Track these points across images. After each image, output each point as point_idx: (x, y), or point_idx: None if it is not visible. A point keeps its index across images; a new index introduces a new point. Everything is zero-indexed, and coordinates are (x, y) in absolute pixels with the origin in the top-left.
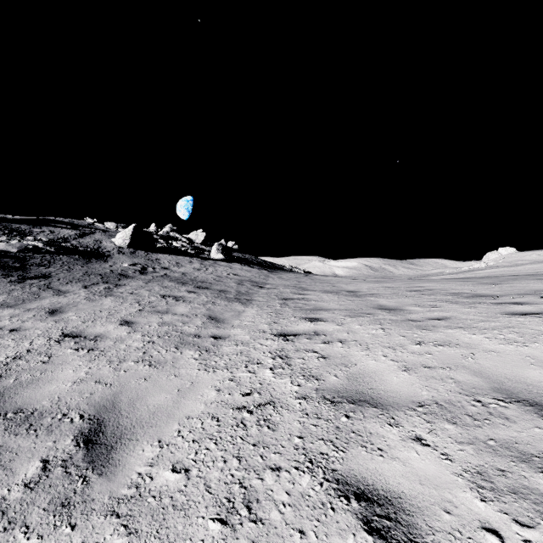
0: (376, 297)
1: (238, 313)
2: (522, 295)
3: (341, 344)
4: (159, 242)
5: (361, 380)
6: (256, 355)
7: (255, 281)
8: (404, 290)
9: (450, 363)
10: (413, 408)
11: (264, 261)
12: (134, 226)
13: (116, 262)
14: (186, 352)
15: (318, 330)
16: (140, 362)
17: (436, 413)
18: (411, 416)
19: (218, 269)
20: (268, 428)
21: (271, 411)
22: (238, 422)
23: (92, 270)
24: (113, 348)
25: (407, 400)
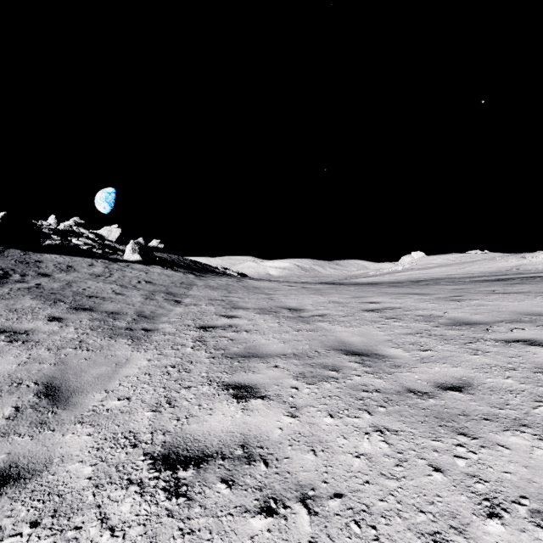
0: (329, 322)
1: (114, 368)
2: (515, 323)
3: (308, 515)
4: (51, 238)
5: None
6: None
7: (173, 292)
8: (359, 309)
9: None
10: None
11: (193, 263)
12: (3, 216)
13: None
14: None
15: (251, 436)
16: None
17: None
18: None
19: (127, 275)
20: None
21: None
22: None
23: None
24: None
25: None
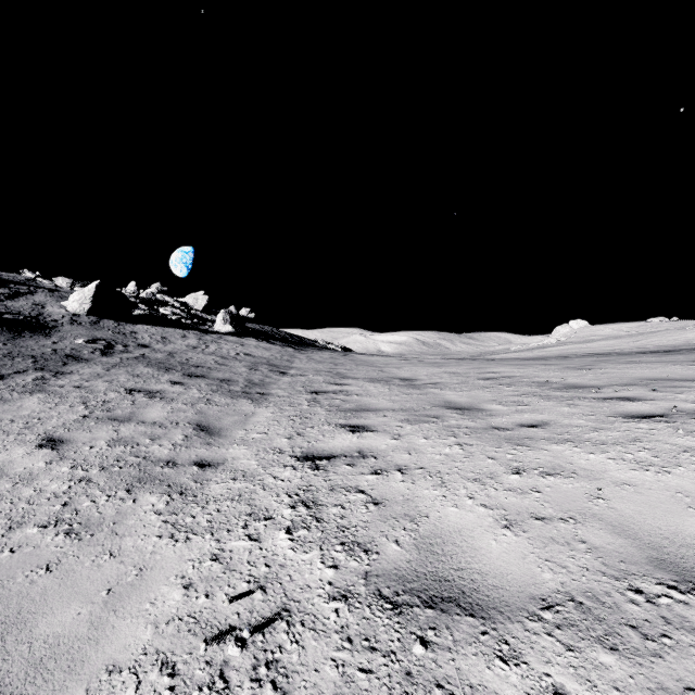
0: (440, 388)
1: (245, 417)
2: (626, 386)
3: (401, 474)
4: (138, 307)
5: (440, 550)
6: (265, 500)
7: (276, 364)
8: (475, 378)
9: (572, 509)
10: (536, 614)
11: (289, 335)
12: (97, 285)
13: (65, 337)
14: (143, 499)
15: (364, 448)
16: (50, 527)
17: (577, 625)
18: (537, 634)
19: (223, 347)
20: (274, 689)
21: (283, 638)
22: (215, 673)
23: (20, 349)
24: (7, 497)
25: (523, 595)
